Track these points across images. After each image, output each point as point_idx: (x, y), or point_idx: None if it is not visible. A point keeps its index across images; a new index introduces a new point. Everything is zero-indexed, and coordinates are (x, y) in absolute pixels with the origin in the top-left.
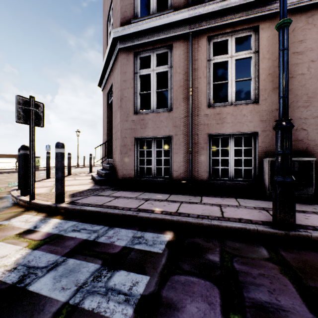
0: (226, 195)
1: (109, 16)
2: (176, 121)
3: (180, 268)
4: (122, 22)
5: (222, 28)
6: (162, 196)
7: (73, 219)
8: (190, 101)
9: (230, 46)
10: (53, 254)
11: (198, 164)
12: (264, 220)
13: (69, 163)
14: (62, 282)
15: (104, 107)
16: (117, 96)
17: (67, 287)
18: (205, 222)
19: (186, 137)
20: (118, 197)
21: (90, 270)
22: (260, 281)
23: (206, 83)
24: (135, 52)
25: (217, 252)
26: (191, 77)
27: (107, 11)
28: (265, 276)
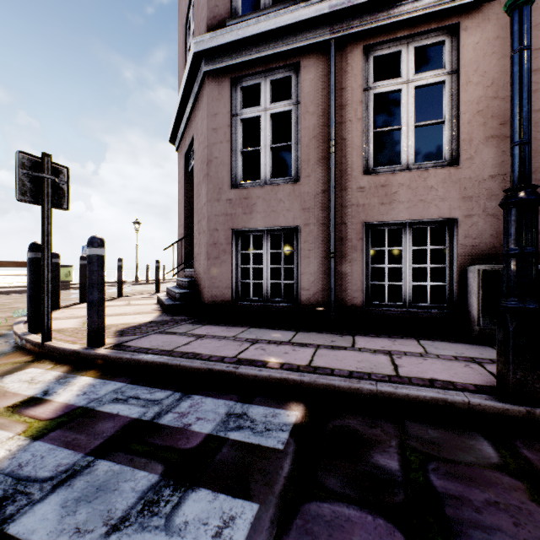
0: (398, 333)
1: (188, 18)
2: (307, 201)
3: (321, 485)
4: (210, 25)
5: (390, 29)
6: (281, 335)
7: (118, 377)
8: (331, 163)
9: (406, 63)
10: (70, 450)
11: (345, 277)
12: (479, 384)
13: (120, 276)
14: (78, 516)
15: (179, 179)
16: (201, 157)
17: (86, 529)
18: (366, 387)
19: (325, 228)
20: (202, 335)
21: (139, 487)
22: (491, 521)
23: (362, 130)
24: (233, 78)
25: (393, 450)
26: (334, 120)
27: (184, 11)
28: (501, 507)
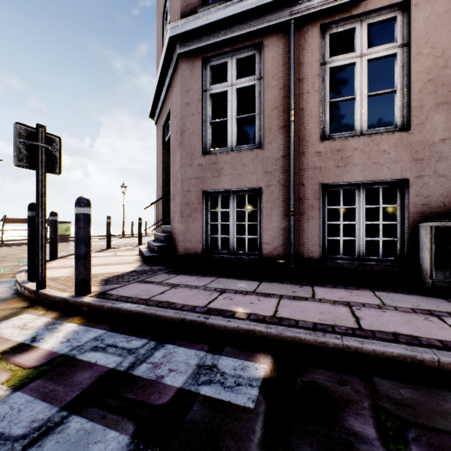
0: (353, 284)
1: (165, 10)
2: (269, 165)
3: None
4: (183, 13)
5: (345, 9)
6: (246, 285)
7: (100, 324)
8: (291, 130)
9: (359, 39)
10: (46, 403)
11: (304, 232)
12: (444, 339)
13: (108, 231)
14: None
15: (158, 148)
16: (175, 129)
17: None
18: (332, 341)
19: (285, 189)
20: (176, 285)
21: None
22: None
23: (319, 100)
24: (203, 58)
25: (367, 412)
26: (293, 92)
27: (162, 4)
28: None
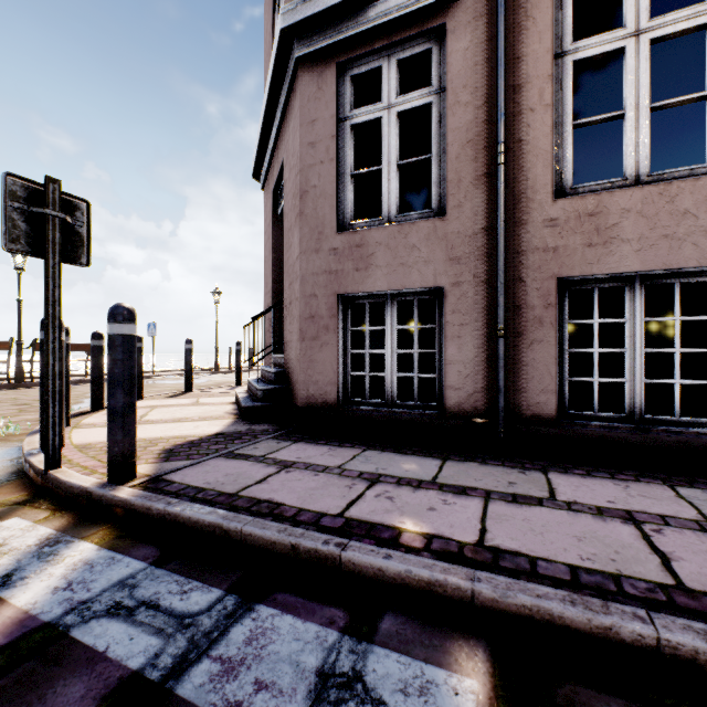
0: (624, 468)
1: None
2: (457, 246)
3: None
4: None
5: None
6: (418, 466)
7: (138, 547)
8: (499, 181)
9: (633, 2)
10: None
11: (523, 368)
12: None
13: (188, 363)
14: None
15: (266, 228)
16: (292, 190)
17: None
18: (630, 628)
19: (487, 289)
20: (289, 463)
21: None
22: None
23: (553, 123)
24: (339, 63)
25: None
26: (503, 110)
27: None
28: None
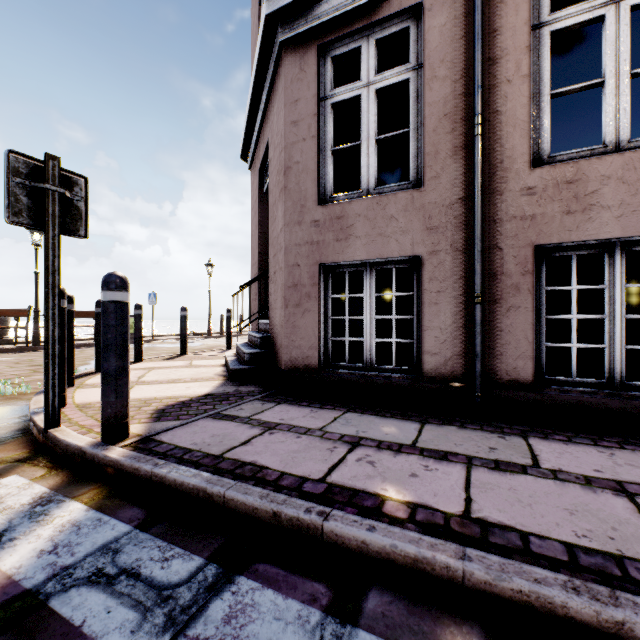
0: (606, 434)
1: None
2: (434, 216)
3: None
4: None
5: None
6: (397, 430)
7: (125, 508)
8: (476, 152)
9: None
10: None
11: (500, 334)
12: None
13: (183, 328)
14: None
15: (252, 204)
16: (276, 167)
17: None
18: None
19: (464, 257)
20: (273, 425)
21: None
22: None
23: (530, 93)
24: (320, 45)
25: None
26: (480, 82)
27: None
28: None
